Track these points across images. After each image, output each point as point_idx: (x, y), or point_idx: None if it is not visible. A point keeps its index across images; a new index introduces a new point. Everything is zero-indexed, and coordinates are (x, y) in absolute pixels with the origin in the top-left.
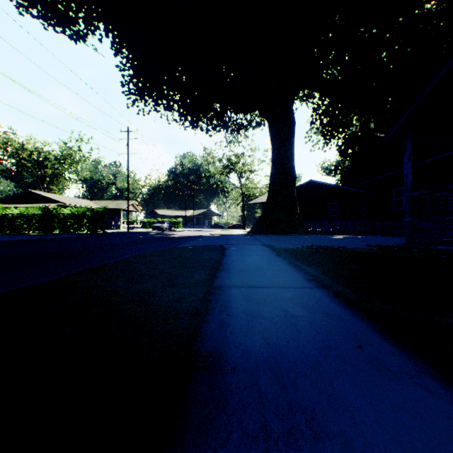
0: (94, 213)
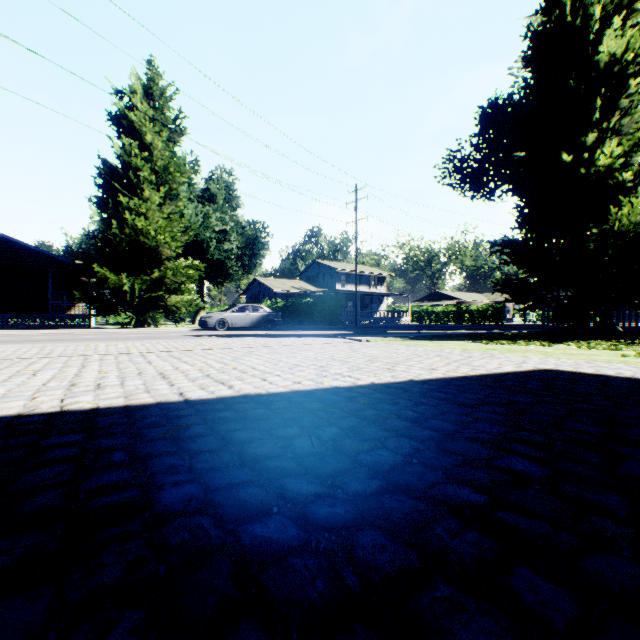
0: (494, 309)
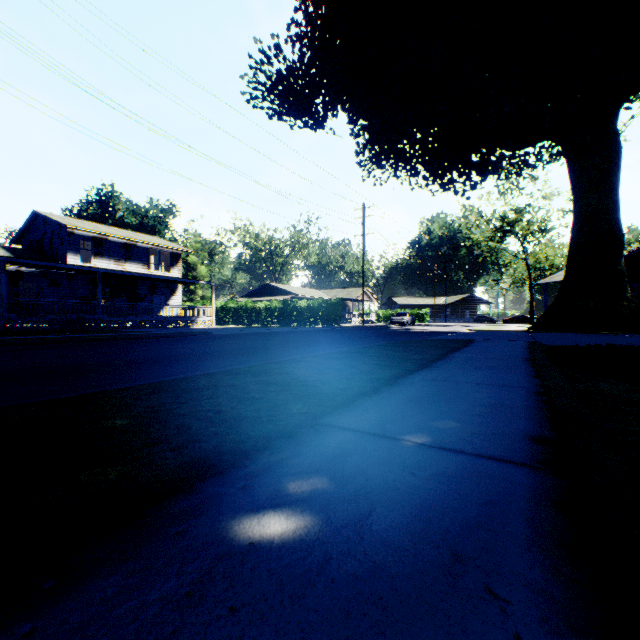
0: (328, 305)
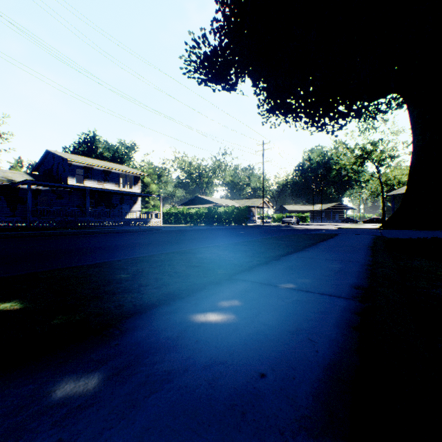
0: (238, 210)
